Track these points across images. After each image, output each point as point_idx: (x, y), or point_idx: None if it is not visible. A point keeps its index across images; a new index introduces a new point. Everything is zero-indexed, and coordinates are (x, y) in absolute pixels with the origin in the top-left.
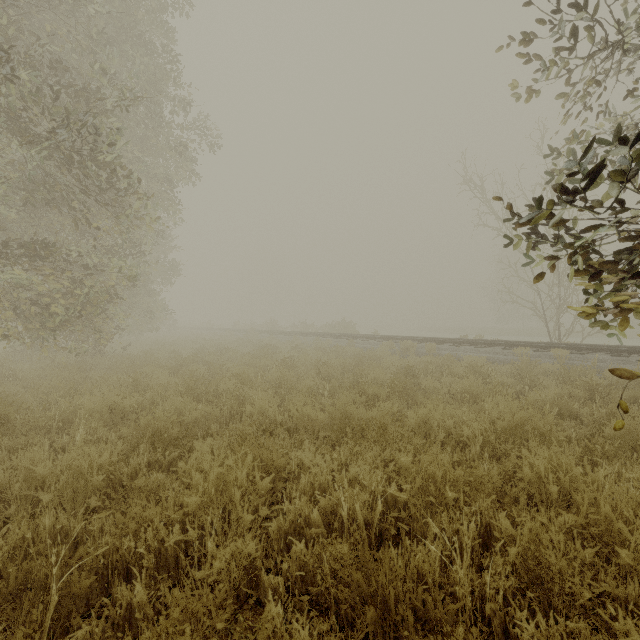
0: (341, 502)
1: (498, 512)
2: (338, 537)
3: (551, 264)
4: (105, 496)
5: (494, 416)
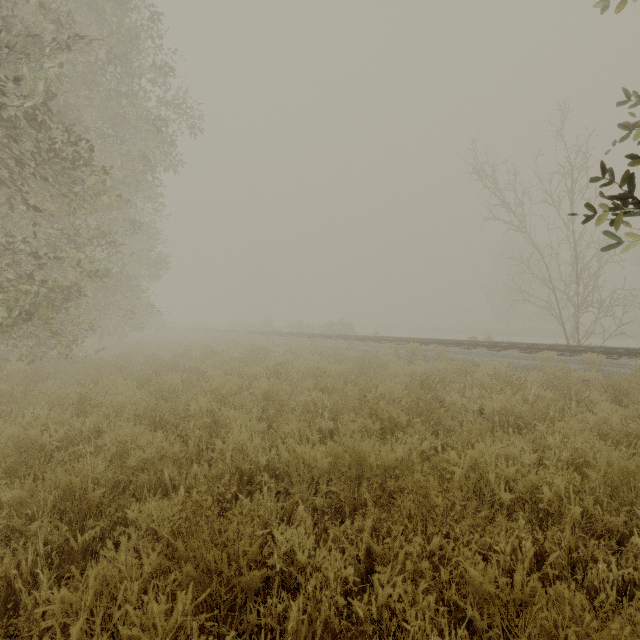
0: None
1: None
2: None
3: None
4: None
5: (567, 457)
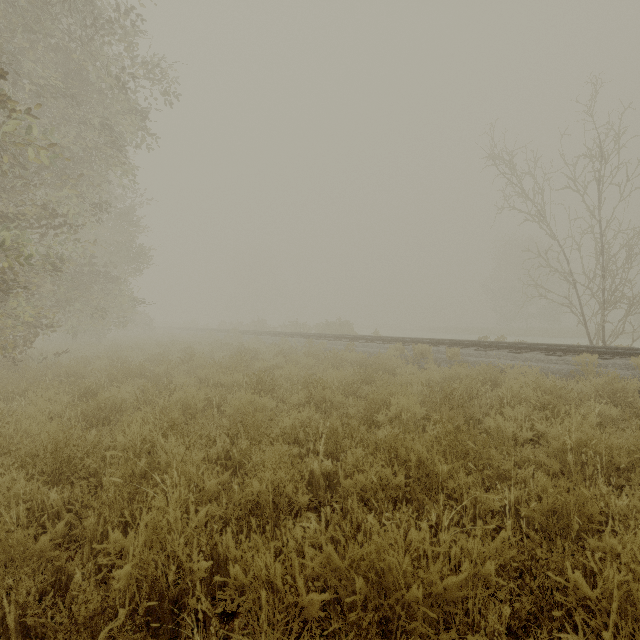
0: None
1: None
2: None
3: None
4: None
5: None
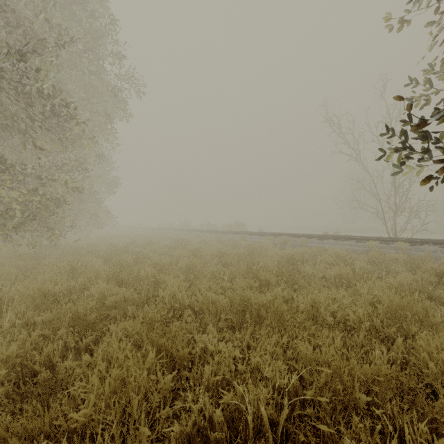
0: (245, 398)
1: (409, 413)
2: (242, 436)
3: (422, 169)
4: (15, 385)
5: (370, 300)
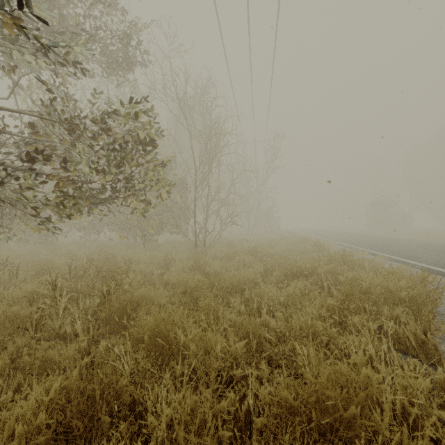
0: None
1: None
2: None
3: None
4: None
5: None
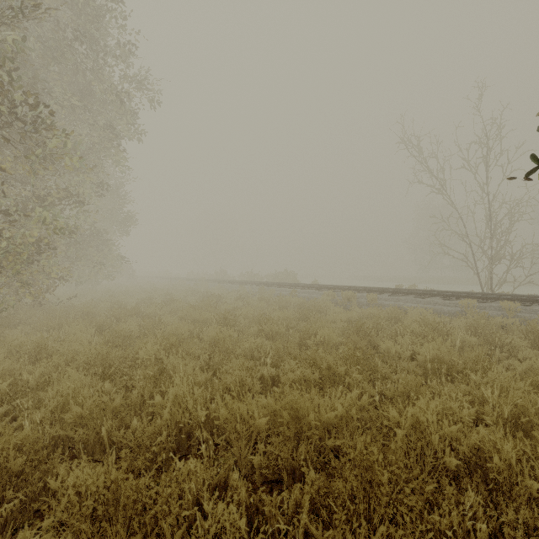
0: None
1: None
2: None
3: None
4: None
5: (507, 413)
